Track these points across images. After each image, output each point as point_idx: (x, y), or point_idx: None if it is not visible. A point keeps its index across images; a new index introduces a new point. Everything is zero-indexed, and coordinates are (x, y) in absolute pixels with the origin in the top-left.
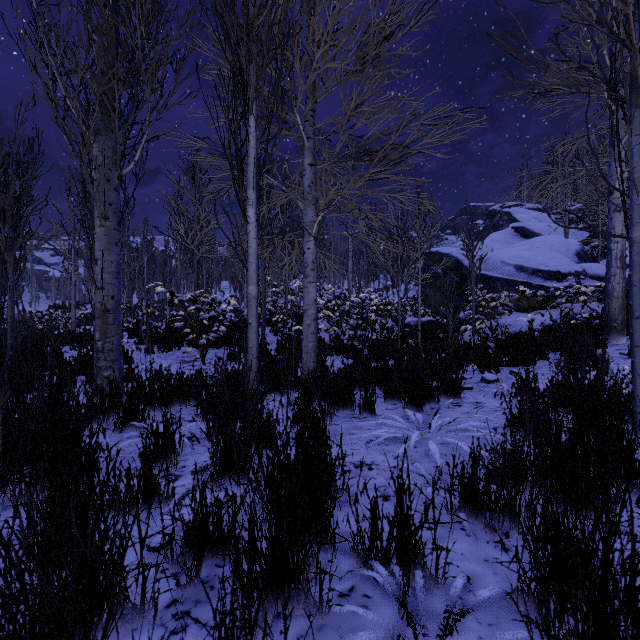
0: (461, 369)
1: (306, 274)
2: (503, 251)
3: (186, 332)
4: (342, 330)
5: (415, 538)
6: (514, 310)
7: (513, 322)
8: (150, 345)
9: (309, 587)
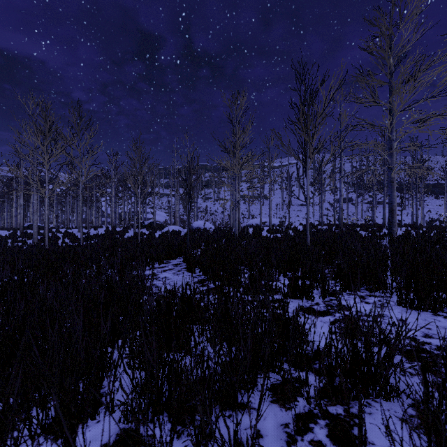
0: None
1: None
2: None
3: None
4: None
5: None
6: None
7: None
8: None
9: None
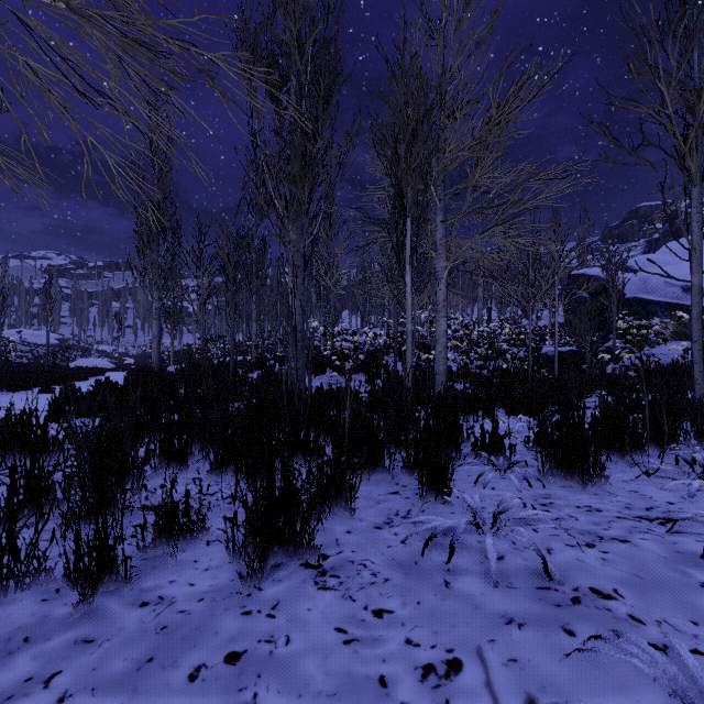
0: (581, 391)
1: (438, 310)
2: (674, 267)
3: (333, 359)
4: (470, 359)
5: (500, 442)
6: (679, 338)
7: (672, 351)
8: (312, 368)
9: (450, 452)
